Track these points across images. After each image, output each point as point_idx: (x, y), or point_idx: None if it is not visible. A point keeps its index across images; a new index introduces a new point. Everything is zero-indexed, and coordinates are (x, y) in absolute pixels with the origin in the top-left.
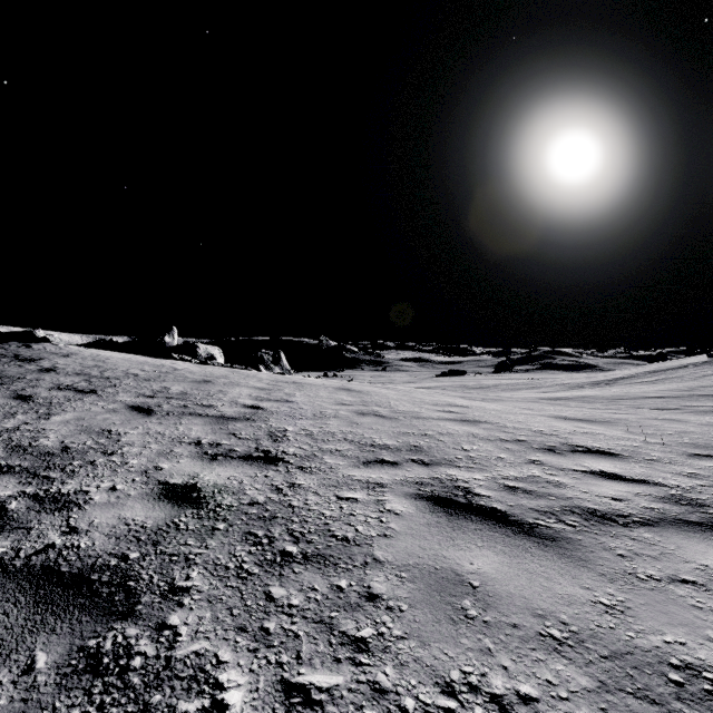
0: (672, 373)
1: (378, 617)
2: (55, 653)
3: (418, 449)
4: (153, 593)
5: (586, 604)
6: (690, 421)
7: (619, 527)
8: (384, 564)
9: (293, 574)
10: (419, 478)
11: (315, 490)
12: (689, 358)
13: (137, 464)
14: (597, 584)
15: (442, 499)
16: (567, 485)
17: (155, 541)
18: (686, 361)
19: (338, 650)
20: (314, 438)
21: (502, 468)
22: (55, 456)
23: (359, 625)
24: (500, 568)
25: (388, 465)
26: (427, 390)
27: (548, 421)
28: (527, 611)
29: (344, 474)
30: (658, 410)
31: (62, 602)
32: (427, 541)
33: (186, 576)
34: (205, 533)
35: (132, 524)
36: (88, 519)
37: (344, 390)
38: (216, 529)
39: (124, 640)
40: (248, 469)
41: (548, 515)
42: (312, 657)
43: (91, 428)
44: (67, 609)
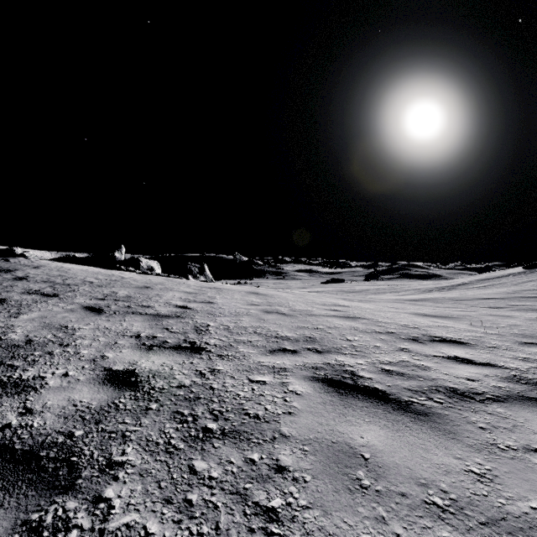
0: (497, 281)
1: (286, 488)
2: (0, 527)
3: (312, 340)
4: (92, 467)
5: (461, 473)
6: (516, 317)
7: (477, 403)
8: (290, 438)
9: (213, 448)
10: (314, 363)
11: (232, 374)
12: (509, 269)
13: (87, 353)
14: (467, 454)
15: (334, 381)
16: (431, 368)
17: (97, 420)
18: (507, 272)
19: (252, 520)
20: (231, 331)
21: (379, 355)
22: (19, 347)
23: (269, 496)
24: (386, 441)
25: (289, 353)
26: (316, 293)
27: (410, 317)
28: (412, 480)
29: (255, 360)
30: (491, 308)
31: (12, 477)
32: (324, 418)
33: (122, 451)
34: (140, 412)
35: (79, 405)
36: (42, 401)
37: (254, 294)
38: (149, 409)
39: (63, 513)
40: (178, 357)
41: (419, 393)
42: (229, 528)
43: (52, 324)
44: (16, 484)
